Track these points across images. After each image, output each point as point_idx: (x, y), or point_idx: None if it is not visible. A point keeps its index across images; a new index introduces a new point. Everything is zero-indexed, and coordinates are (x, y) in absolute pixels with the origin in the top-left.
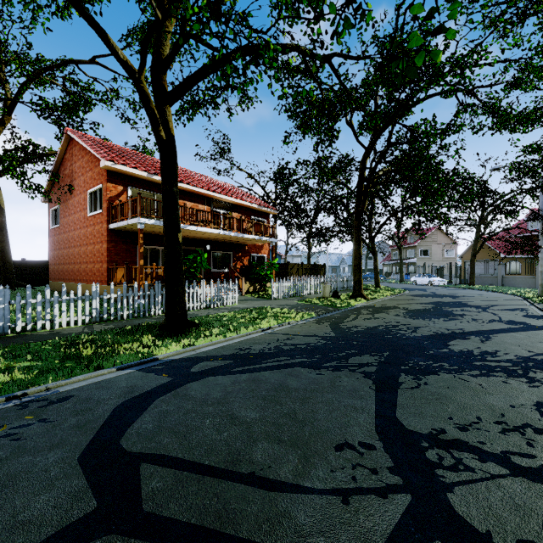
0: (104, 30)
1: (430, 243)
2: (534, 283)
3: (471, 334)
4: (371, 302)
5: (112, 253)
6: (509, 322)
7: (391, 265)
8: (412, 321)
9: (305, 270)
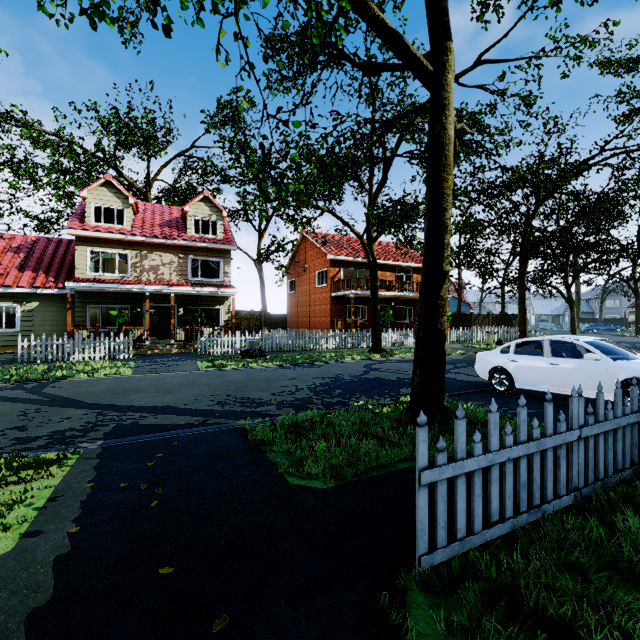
0: (350, 225)
1: None
2: None
3: None
4: None
5: (333, 311)
6: None
7: None
8: None
9: (493, 320)
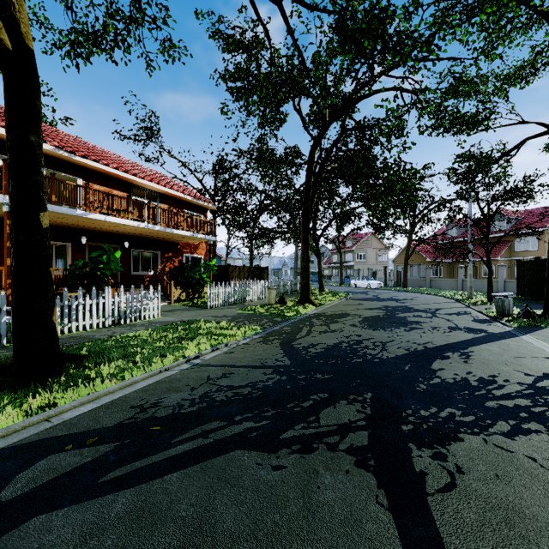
0: None
1: (366, 248)
2: (457, 285)
3: (446, 350)
4: (320, 308)
5: None
6: (468, 330)
7: (331, 268)
8: (374, 333)
9: (248, 273)
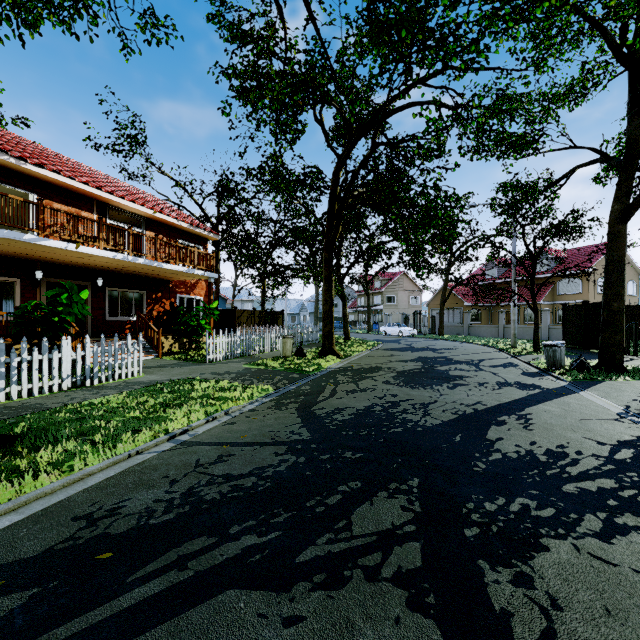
0: None
1: (397, 289)
2: (497, 332)
3: (500, 412)
4: (346, 361)
5: None
6: (520, 386)
7: (357, 312)
8: (412, 391)
9: (259, 318)
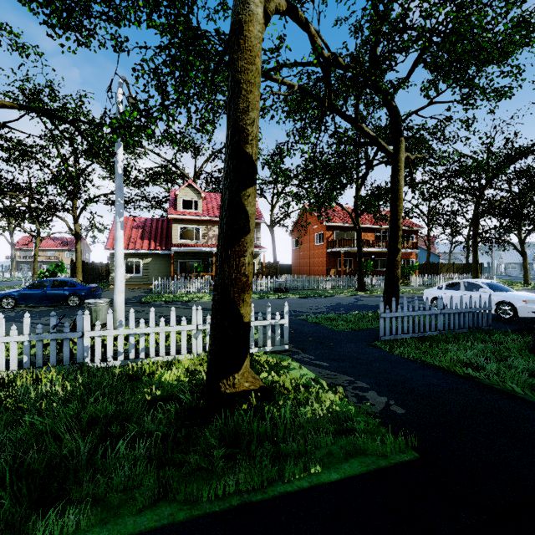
0: (343, 206)
1: None
2: None
3: None
4: None
5: (328, 262)
6: None
7: None
8: None
9: (457, 268)
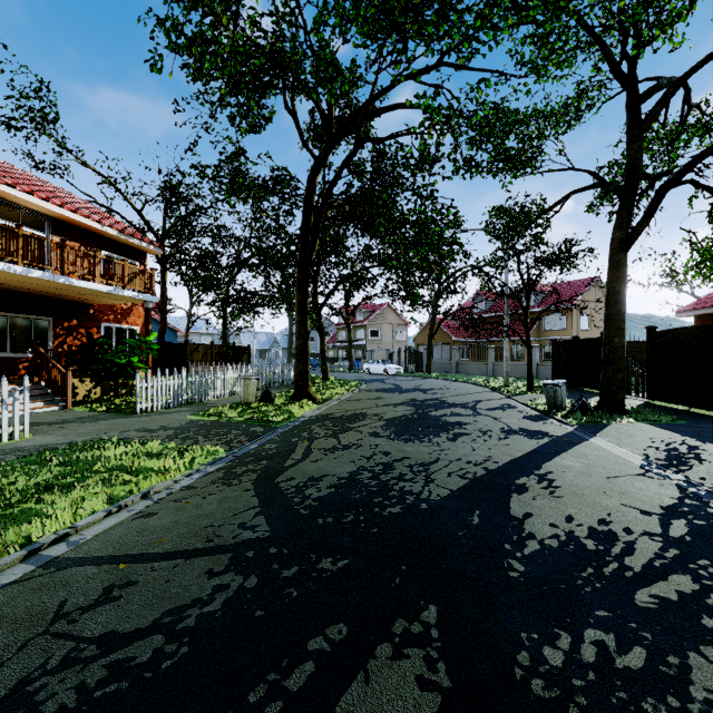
0: None
1: (381, 323)
2: (487, 370)
3: (516, 472)
4: (324, 407)
5: None
6: (527, 433)
7: (337, 348)
8: (407, 447)
9: (218, 354)
